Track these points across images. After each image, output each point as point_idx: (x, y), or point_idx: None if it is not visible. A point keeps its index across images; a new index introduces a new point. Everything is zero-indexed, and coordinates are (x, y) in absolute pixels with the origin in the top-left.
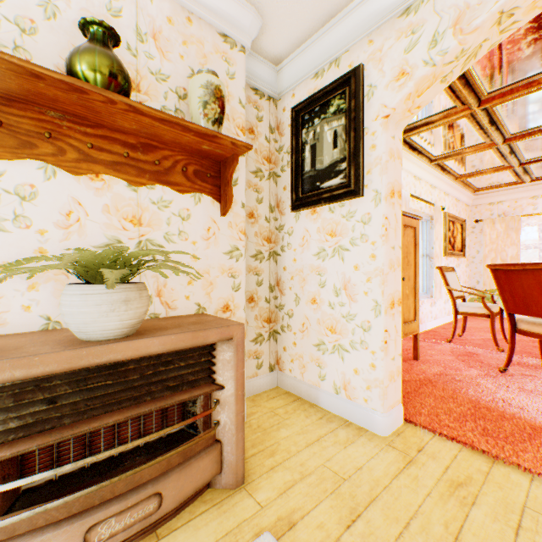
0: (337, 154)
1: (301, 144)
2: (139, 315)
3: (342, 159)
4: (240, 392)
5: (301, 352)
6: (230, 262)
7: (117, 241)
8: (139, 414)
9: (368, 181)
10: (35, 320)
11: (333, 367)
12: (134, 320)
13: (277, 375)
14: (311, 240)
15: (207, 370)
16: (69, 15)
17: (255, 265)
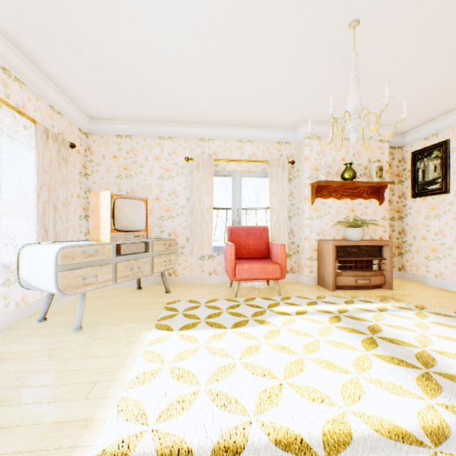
0: (435, 175)
1: (416, 169)
2: (364, 235)
3: (438, 177)
4: (391, 261)
5: (416, 262)
6: (382, 222)
7: (347, 217)
8: (363, 259)
9: (451, 187)
10: (331, 237)
11: (433, 267)
12: (363, 236)
13: (402, 273)
14: (421, 212)
15: (379, 254)
16: (337, 159)
17: (390, 223)
